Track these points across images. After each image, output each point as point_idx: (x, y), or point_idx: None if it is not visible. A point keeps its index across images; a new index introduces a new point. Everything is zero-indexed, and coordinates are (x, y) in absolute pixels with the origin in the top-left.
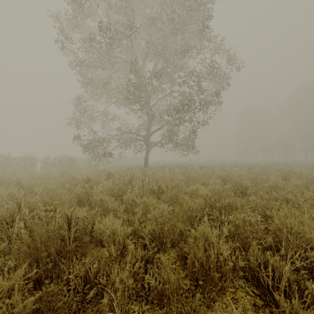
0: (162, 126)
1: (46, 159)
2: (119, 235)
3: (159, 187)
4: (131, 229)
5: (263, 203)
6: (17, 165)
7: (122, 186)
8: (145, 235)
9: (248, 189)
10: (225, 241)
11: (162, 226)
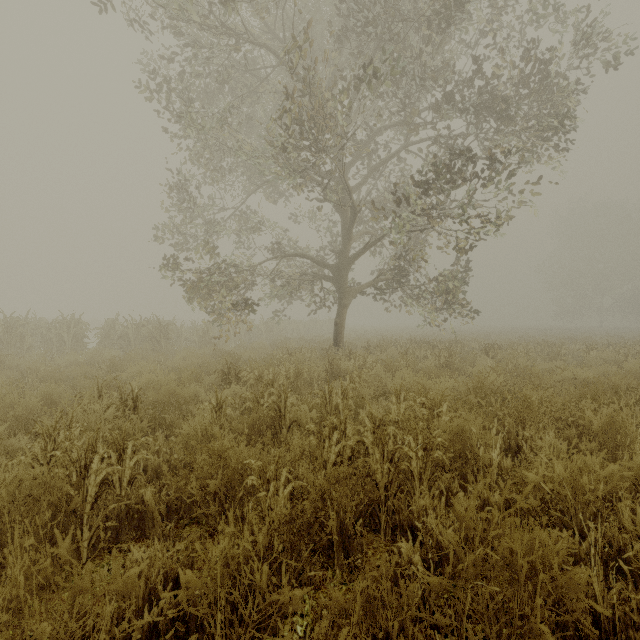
0: (380, 239)
1: (109, 324)
2: None
3: (392, 458)
4: None
5: None
6: (44, 339)
7: (228, 449)
8: None
9: None
10: None
11: None
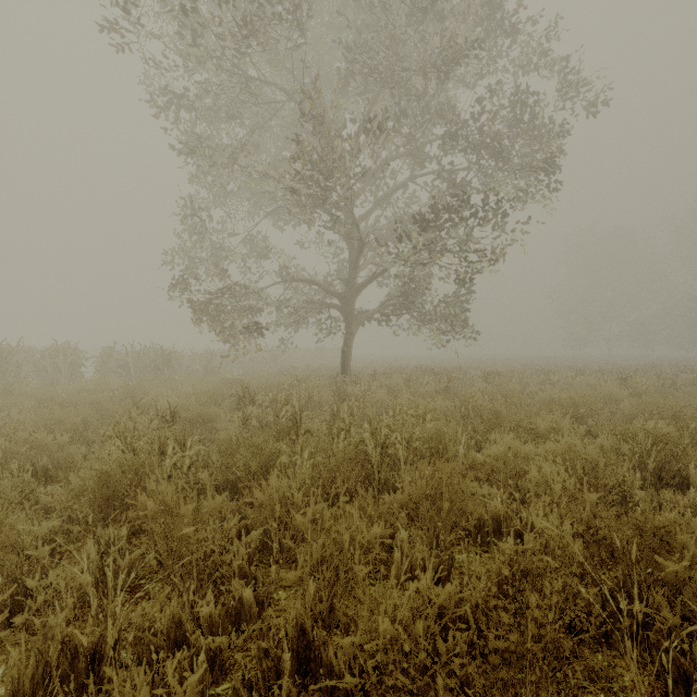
0: (385, 270)
1: (107, 353)
2: None
3: (383, 446)
4: None
5: None
6: (38, 368)
7: (263, 442)
8: None
9: (691, 458)
10: None
11: None
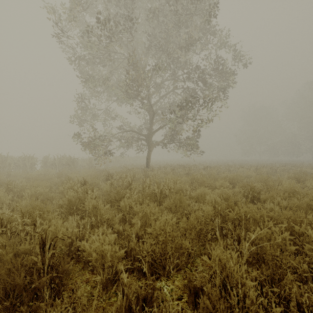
0: (164, 125)
1: (46, 159)
2: (108, 260)
3: (161, 191)
4: (127, 246)
5: (289, 215)
6: (16, 165)
7: (120, 189)
8: (143, 257)
9: (261, 194)
10: (244, 265)
11: (164, 246)
